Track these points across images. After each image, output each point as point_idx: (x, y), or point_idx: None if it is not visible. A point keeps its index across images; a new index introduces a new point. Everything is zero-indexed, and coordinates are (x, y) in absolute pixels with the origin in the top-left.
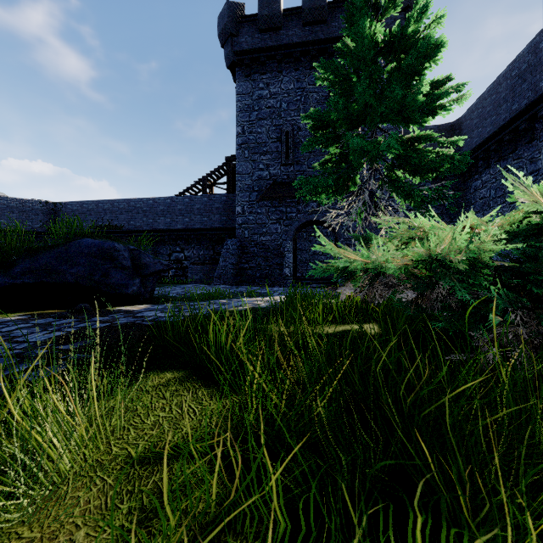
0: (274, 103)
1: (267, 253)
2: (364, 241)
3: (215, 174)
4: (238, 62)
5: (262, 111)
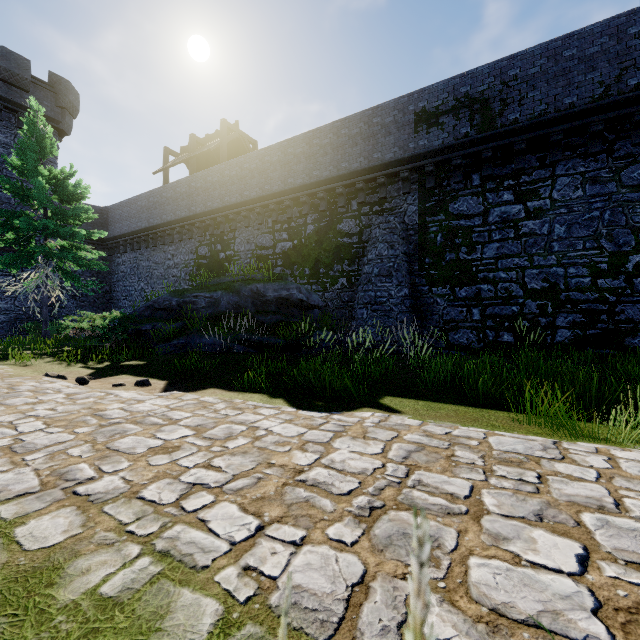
0: None
1: None
2: (69, 317)
3: None
4: None
5: None
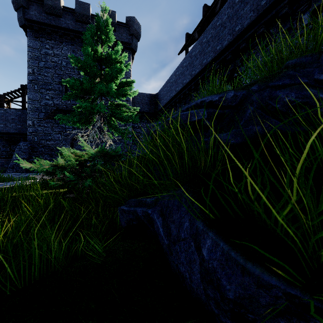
0: (57, 60)
1: (52, 152)
2: (60, 155)
3: (11, 94)
4: (29, 26)
5: (48, 63)
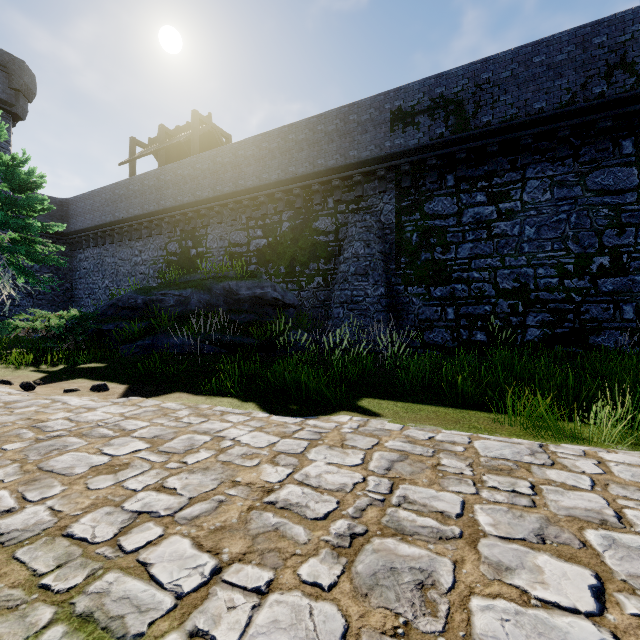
0: None
1: None
2: (20, 316)
3: None
4: None
5: None
